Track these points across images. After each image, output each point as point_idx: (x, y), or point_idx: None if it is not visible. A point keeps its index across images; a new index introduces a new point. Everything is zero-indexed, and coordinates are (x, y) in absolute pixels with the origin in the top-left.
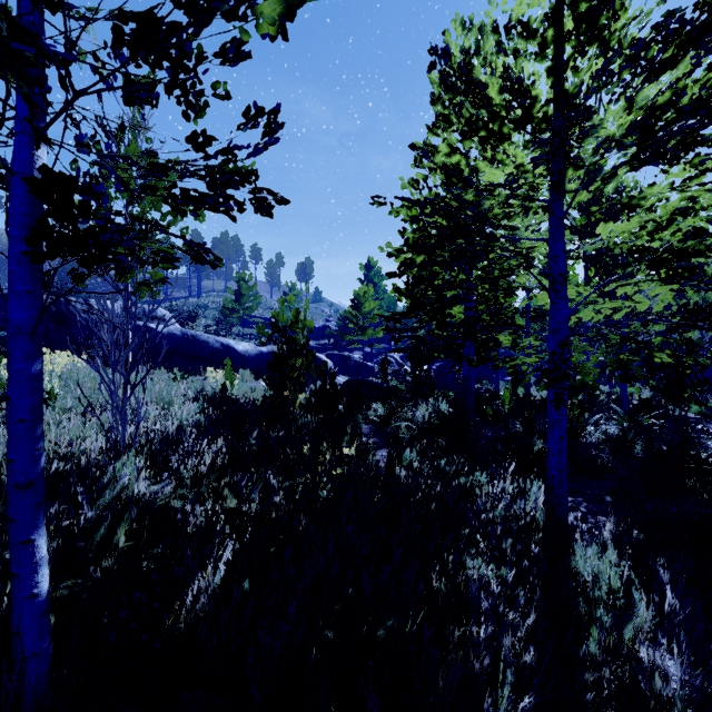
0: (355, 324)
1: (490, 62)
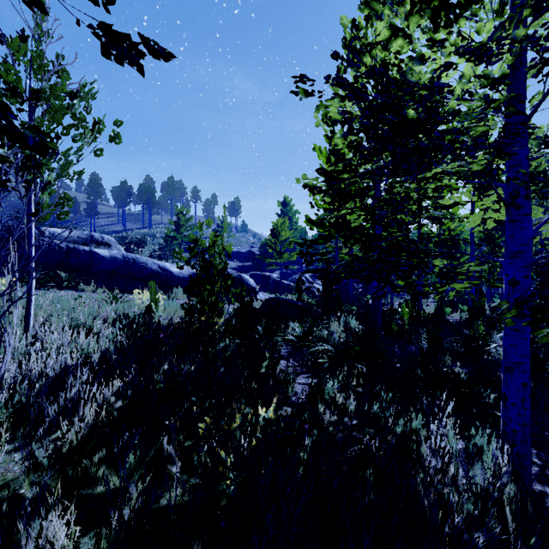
0: (274, 249)
1: None
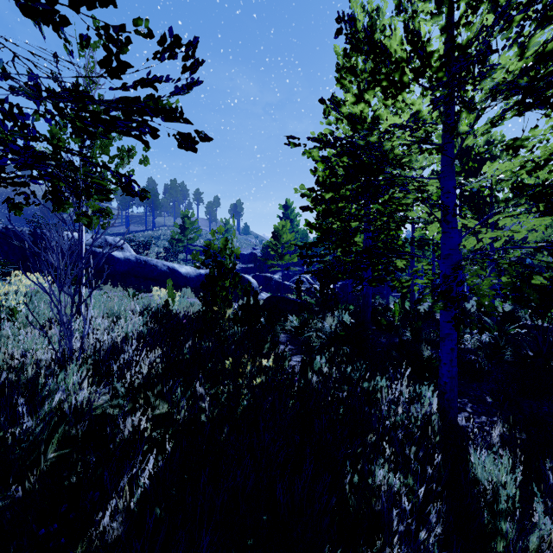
0: (275, 251)
1: (389, 24)
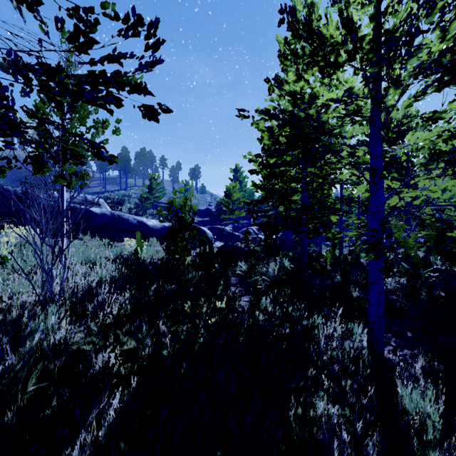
0: (227, 207)
1: (325, 14)
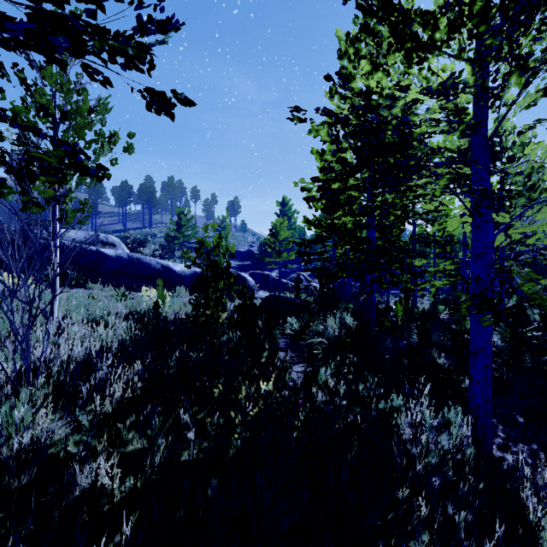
0: (273, 249)
1: None
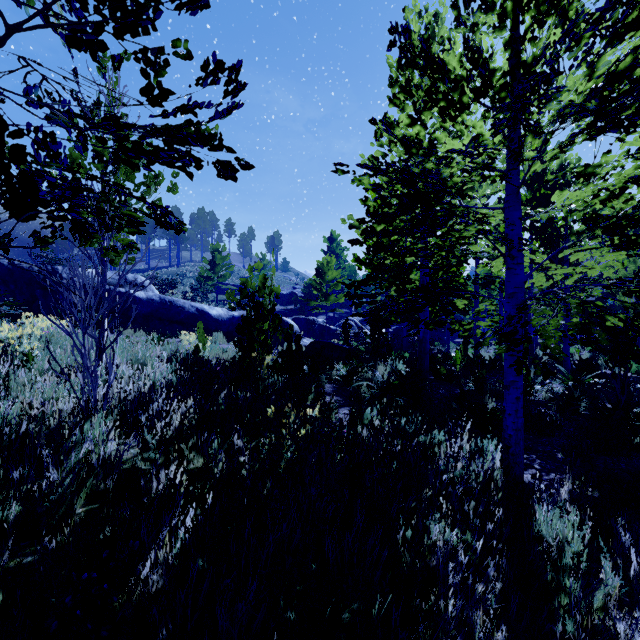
0: (319, 291)
1: (448, 37)
